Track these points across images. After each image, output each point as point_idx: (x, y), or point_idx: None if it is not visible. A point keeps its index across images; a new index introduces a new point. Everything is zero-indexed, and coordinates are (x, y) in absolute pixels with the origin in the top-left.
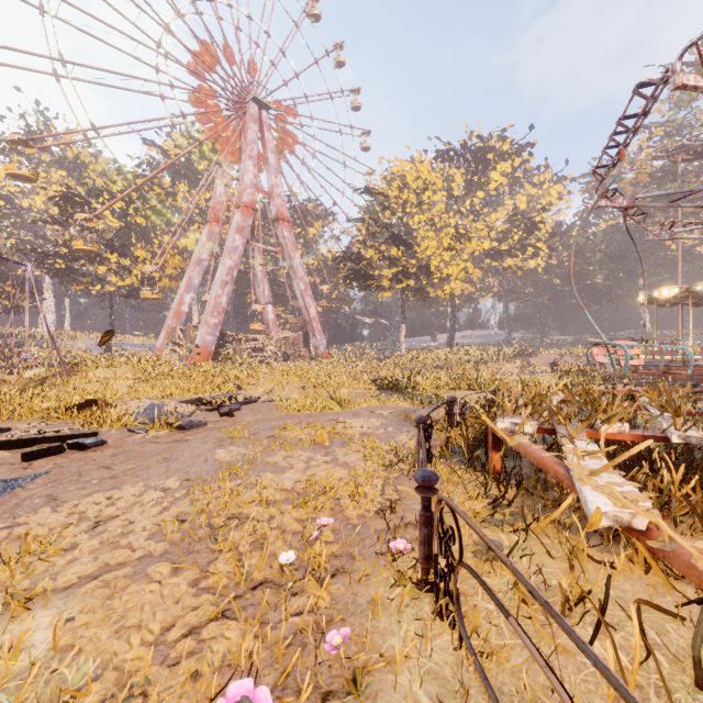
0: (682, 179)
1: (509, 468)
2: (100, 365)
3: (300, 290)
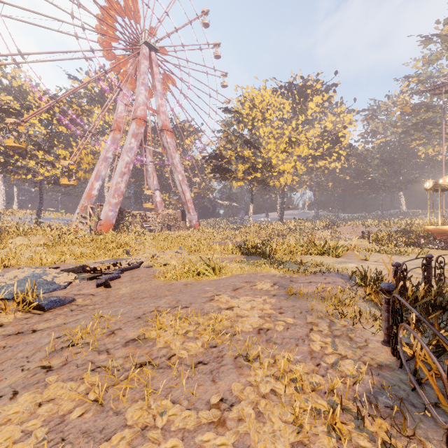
0: (432, 111)
1: None
2: (19, 234)
3: (179, 180)
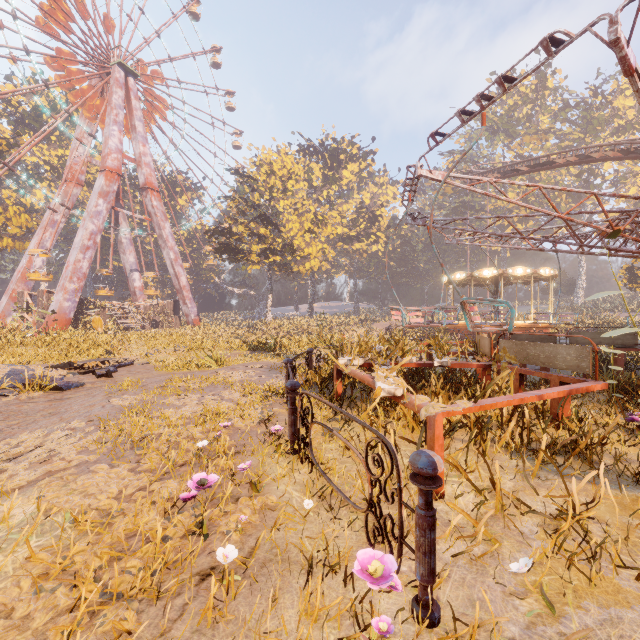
0: (472, 194)
1: (348, 394)
2: None
3: (170, 259)
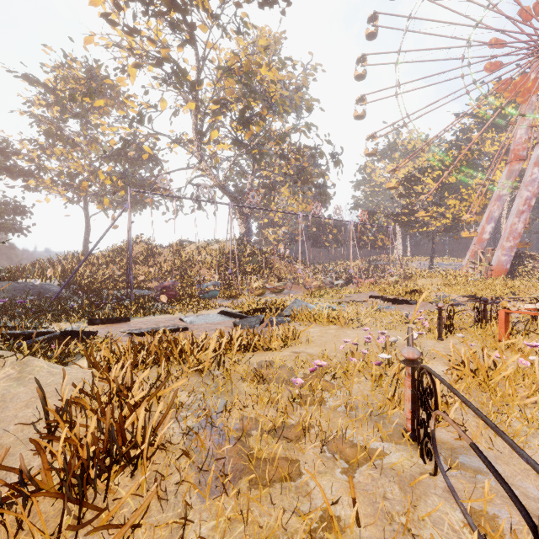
0: None
1: None
2: (423, 276)
3: None
